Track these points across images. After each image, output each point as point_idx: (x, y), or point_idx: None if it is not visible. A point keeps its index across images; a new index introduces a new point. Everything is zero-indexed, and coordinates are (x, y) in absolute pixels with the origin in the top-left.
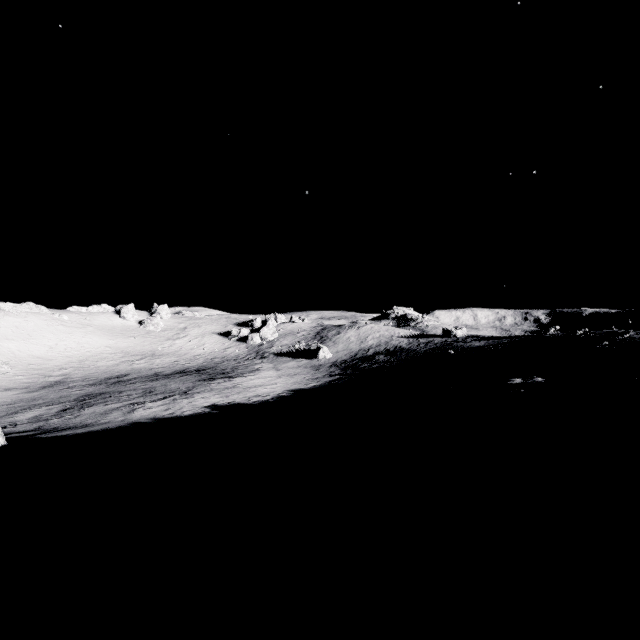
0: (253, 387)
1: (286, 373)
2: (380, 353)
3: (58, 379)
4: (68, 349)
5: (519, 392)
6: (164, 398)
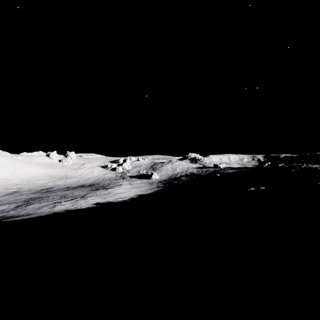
0: (118, 193)
1: (135, 186)
2: (183, 176)
3: (15, 190)
4: (21, 174)
5: (254, 194)
6: (71, 199)
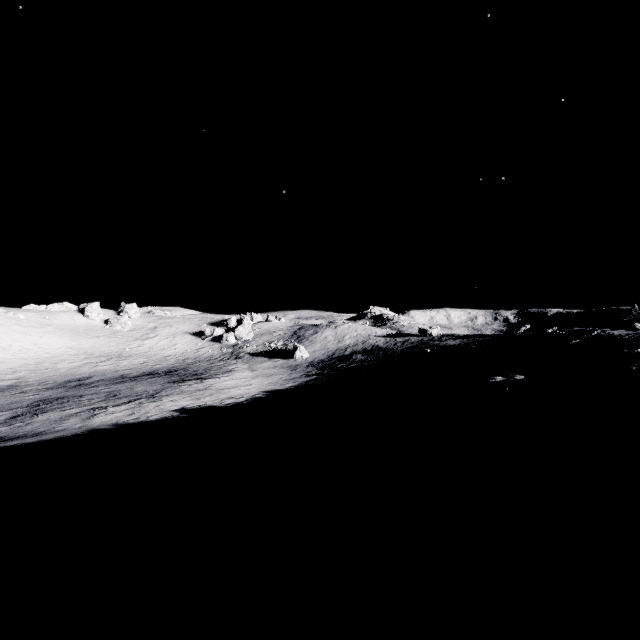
0: (226, 389)
1: (262, 374)
2: (357, 352)
3: (10, 383)
4: (23, 350)
5: (505, 391)
6: (129, 402)
